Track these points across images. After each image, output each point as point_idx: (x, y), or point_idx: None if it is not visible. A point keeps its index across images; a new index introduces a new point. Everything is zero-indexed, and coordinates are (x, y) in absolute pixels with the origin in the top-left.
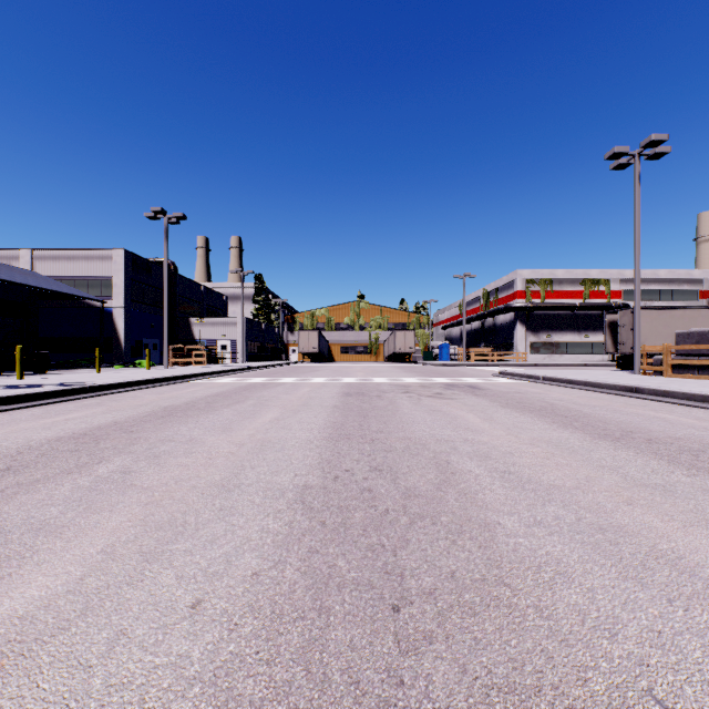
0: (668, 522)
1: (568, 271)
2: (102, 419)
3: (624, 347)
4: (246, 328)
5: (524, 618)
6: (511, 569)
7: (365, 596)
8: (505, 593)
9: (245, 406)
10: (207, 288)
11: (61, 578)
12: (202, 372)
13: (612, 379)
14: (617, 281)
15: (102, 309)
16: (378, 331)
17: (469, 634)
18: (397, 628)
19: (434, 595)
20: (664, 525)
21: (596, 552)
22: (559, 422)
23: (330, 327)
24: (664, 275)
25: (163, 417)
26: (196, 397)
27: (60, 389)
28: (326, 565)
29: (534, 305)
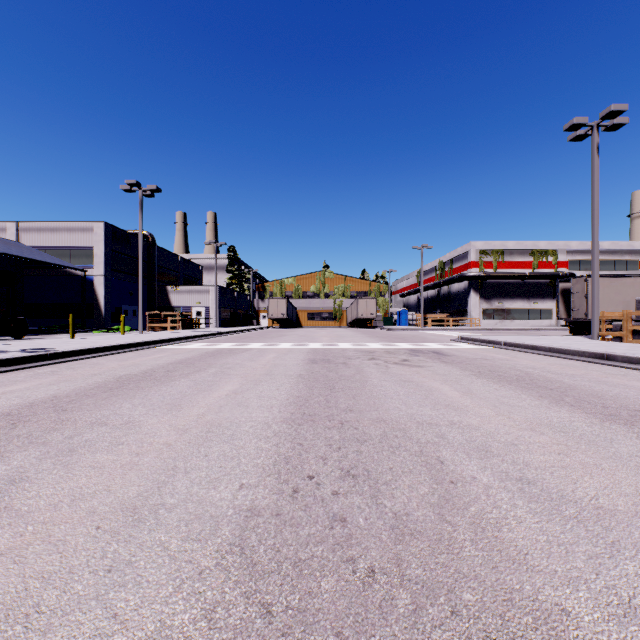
0: None
1: (518, 243)
2: (43, 392)
3: (577, 313)
4: (219, 295)
5: None
6: None
7: None
8: None
9: (205, 375)
10: (184, 259)
11: None
12: (172, 338)
13: (575, 345)
14: (564, 252)
15: (83, 278)
16: (341, 299)
17: None
18: None
19: None
20: None
21: None
22: (548, 397)
23: (298, 295)
24: (607, 246)
25: (111, 389)
26: (158, 364)
27: (16, 356)
28: None
29: (487, 274)
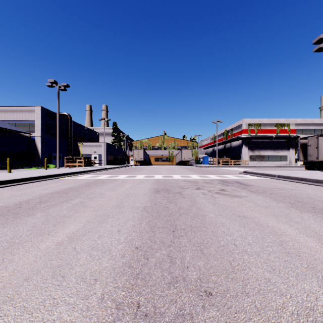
0: None
1: (269, 120)
2: None
3: (311, 157)
4: (106, 148)
5: None
6: None
7: None
8: None
9: (64, 207)
10: (88, 128)
11: None
12: (72, 172)
13: None
14: (293, 125)
15: (29, 138)
16: (173, 150)
17: None
18: None
19: None
20: None
21: None
22: None
23: (149, 148)
24: (317, 121)
25: None
26: (41, 194)
27: None
28: None
29: (252, 136)
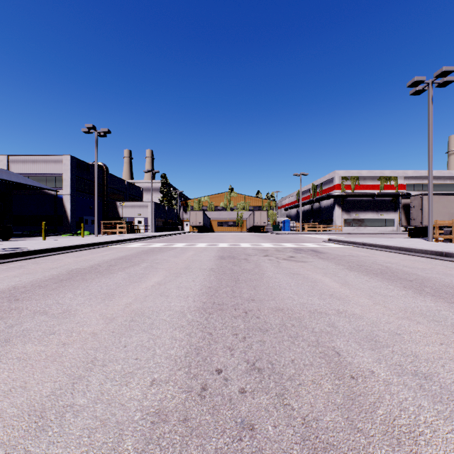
0: None
1: (370, 171)
2: (6, 283)
3: (414, 221)
4: (154, 209)
5: None
6: None
7: None
8: None
9: (138, 268)
10: (129, 183)
11: None
12: (118, 239)
13: (417, 245)
14: (402, 178)
15: (55, 196)
16: (242, 212)
17: None
18: None
19: None
20: None
21: None
22: (411, 287)
23: (211, 209)
24: (433, 174)
25: (61, 281)
26: (104, 260)
27: None
28: None
29: (347, 193)
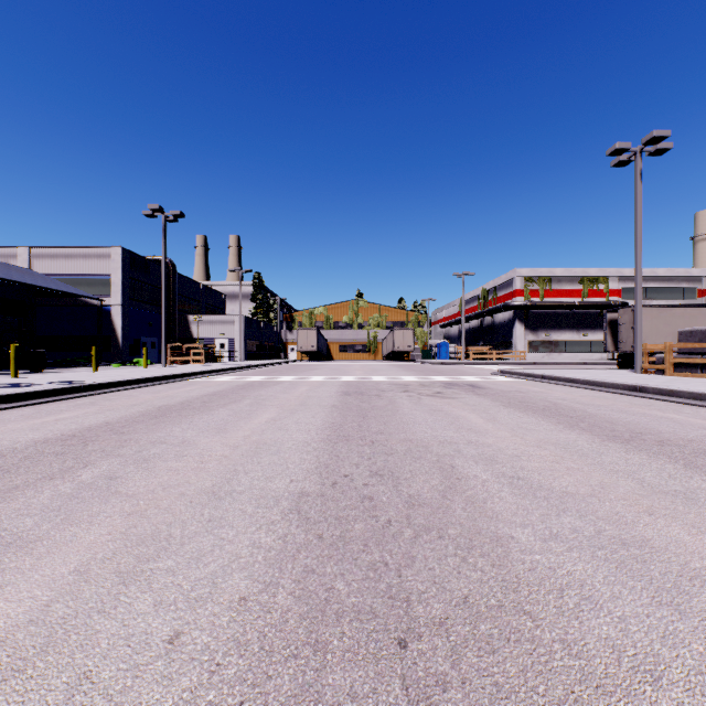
0: (696, 535)
1: (567, 270)
2: (93, 419)
3: (624, 345)
4: (244, 326)
5: (551, 656)
6: (530, 593)
7: (366, 627)
8: (526, 623)
9: (241, 405)
10: (206, 287)
11: (24, 605)
12: (199, 371)
13: (614, 378)
14: (616, 280)
15: (100, 307)
16: (376, 330)
17: (488, 677)
18: (404, 670)
19: (446, 626)
20: (692, 539)
21: (622, 571)
22: (565, 423)
23: (329, 325)
24: (662, 273)
25: (156, 417)
26: (192, 396)
27: (53, 388)
28: (323, 588)
29: (533, 303)
